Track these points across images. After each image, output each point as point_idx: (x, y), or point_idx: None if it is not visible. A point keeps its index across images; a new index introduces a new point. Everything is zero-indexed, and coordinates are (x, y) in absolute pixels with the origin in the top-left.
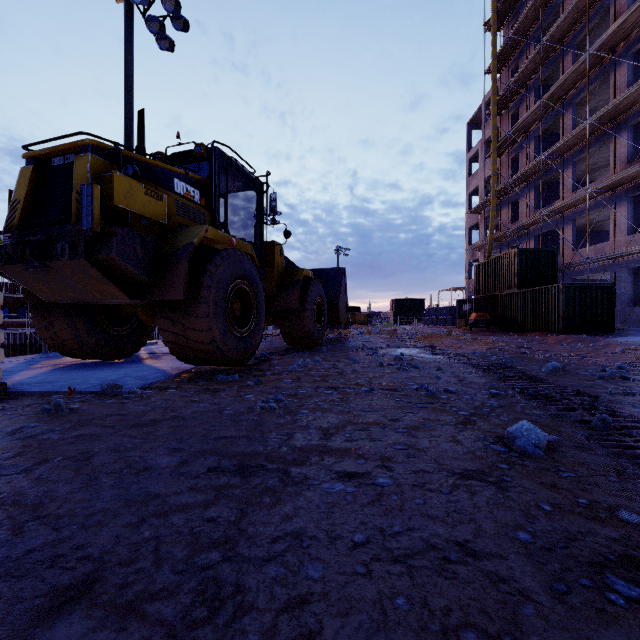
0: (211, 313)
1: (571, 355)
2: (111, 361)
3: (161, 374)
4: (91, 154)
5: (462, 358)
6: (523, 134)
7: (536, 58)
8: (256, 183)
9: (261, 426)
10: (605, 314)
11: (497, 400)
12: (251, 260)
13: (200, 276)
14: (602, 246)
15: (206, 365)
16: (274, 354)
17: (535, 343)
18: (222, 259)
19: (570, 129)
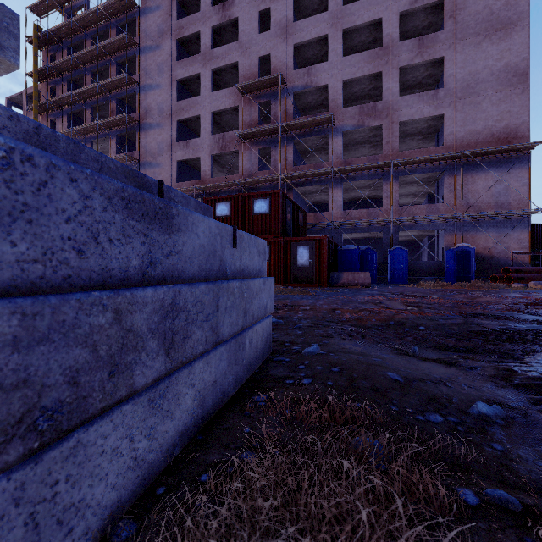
0: None
1: None
2: None
3: None
4: None
5: None
6: None
7: (69, 98)
8: None
9: None
10: None
11: None
12: None
13: None
14: None
15: None
16: None
17: None
18: None
19: None
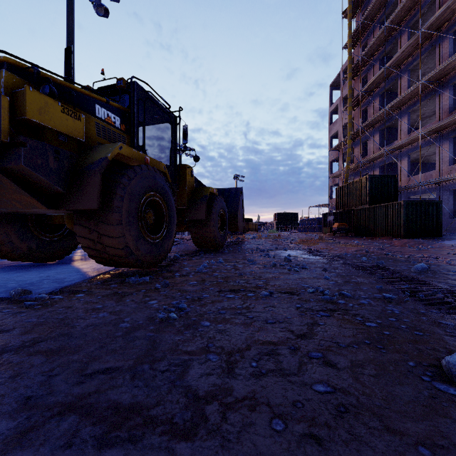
0: (124, 221)
1: (424, 256)
2: (45, 263)
3: (80, 276)
4: (6, 71)
5: (339, 259)
6: (371, 92)
7: (381, 37)
8: (171, 116)
9: (154, 348)
10: (435, 223)
11: (395, 305)
12: (163, 176)
13: (113, 188)
14: (430, 174)
15: (123, 267)
16: (185, 255)
17: (388, 245)
18: (135, 173)
19: (406, 88)
